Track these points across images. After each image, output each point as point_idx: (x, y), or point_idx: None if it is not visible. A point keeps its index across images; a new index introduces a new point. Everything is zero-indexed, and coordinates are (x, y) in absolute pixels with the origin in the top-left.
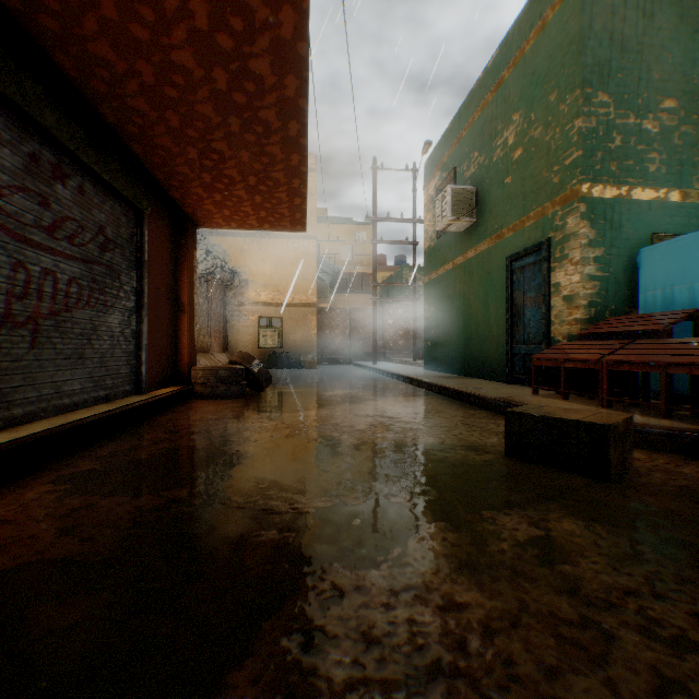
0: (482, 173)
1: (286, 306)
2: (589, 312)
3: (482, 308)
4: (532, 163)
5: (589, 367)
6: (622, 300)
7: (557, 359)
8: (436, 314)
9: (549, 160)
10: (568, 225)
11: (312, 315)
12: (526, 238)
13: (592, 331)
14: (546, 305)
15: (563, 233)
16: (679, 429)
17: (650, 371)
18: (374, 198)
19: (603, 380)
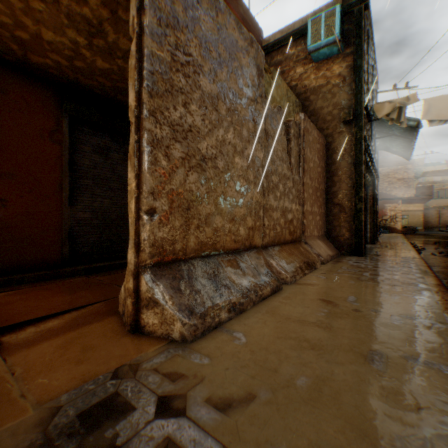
0: None
1: (409, 211)
2: None
3: None
4: None
5: None
6: None
7: None
8: None
9: None
10: None
11: (420, 214)
12: None
13: None
14: None
15: None
16: None
17: None
18: None
19: None
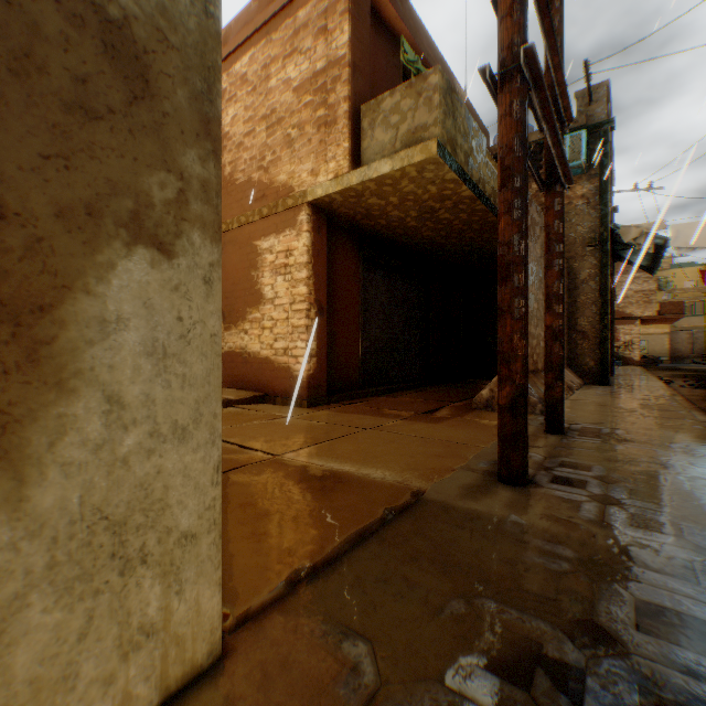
0: None
1: (648, 335)
2: None
3: None
4: None
5: None
6: None
7: None
8: None
9: None
10: None
11: (664, 338)
12: None
13: None
14: None
15: None
16: None
17: None
18: None
19: None
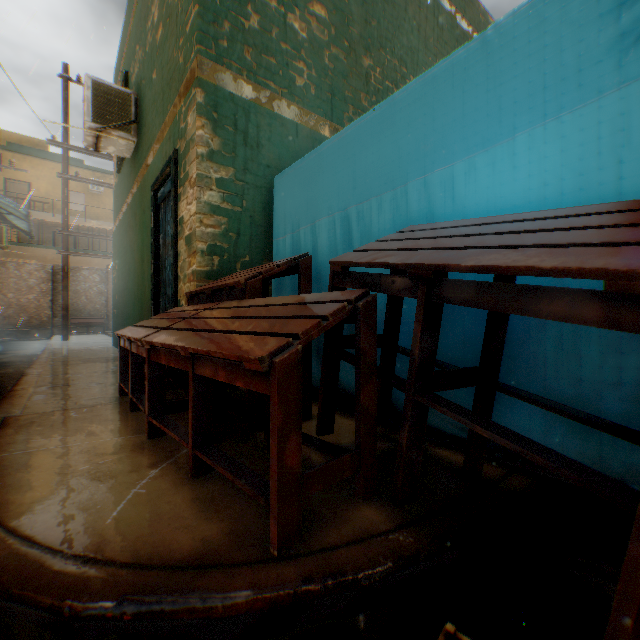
0: (141, 73)
1: None
2: (211, 262)
3: (141, 262)
4: (168, 43)
5: (143, 354)
6: (262, 251)
7: (125, 338)
8: (119, 272)
9: (178, 31)
10: (189, 126)
11: None
12: (164, 155)
13: (196, 289)
14: (173, 251)
15: (186, 139)
16: (113, 582)
17: (183, 368)
18: (64, 117)
19: (147, 382)
